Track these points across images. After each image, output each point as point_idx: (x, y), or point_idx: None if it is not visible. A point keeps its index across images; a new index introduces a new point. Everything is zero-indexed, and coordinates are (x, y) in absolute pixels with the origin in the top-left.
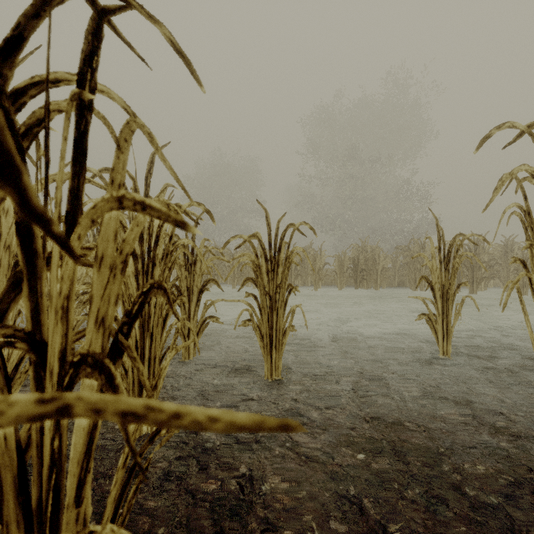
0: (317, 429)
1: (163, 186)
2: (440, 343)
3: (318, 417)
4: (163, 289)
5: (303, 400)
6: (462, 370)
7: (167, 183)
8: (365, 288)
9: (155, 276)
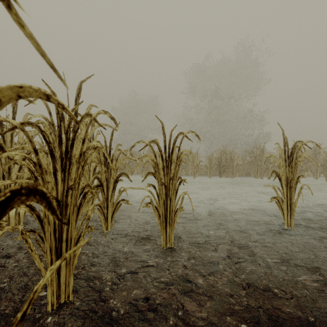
0: (203, 296)
1: (88, 106)
2: (286, 218)
3: (203, 283)
4: (39, 193)
5: (190, 267)
6: (304, 238)
7: (91, 104)
8: (225, 177)
9: (72, 172)
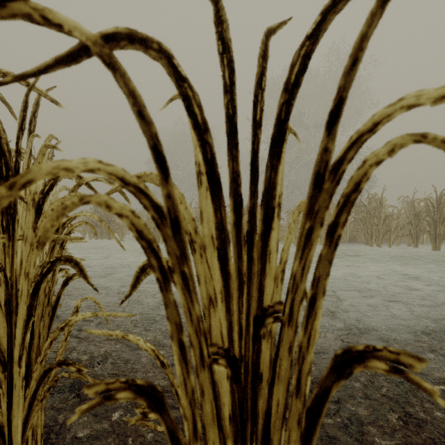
0: None
1: None
2: None
3: None
4: None
5: None
6: None
7: None
8: (319, 243)
9: None
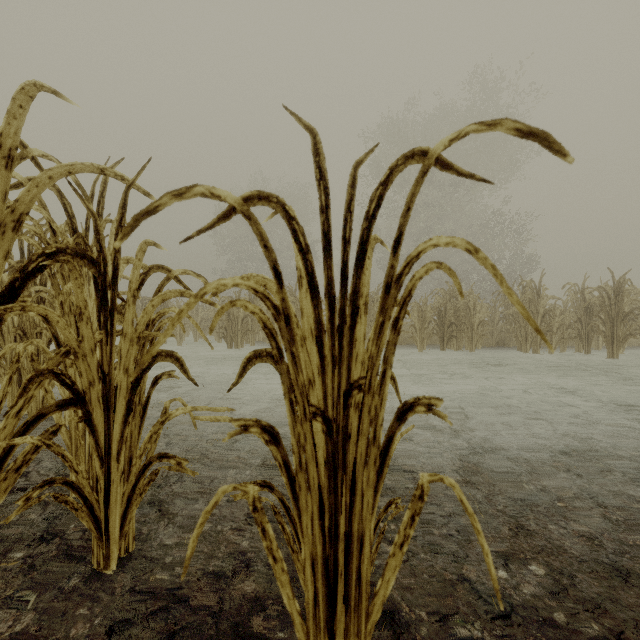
0: None
1: (21, 87)
2: None
3: None
4: None
5: None
6: None
7: (33, 81)
8: (454, 349)
9: None
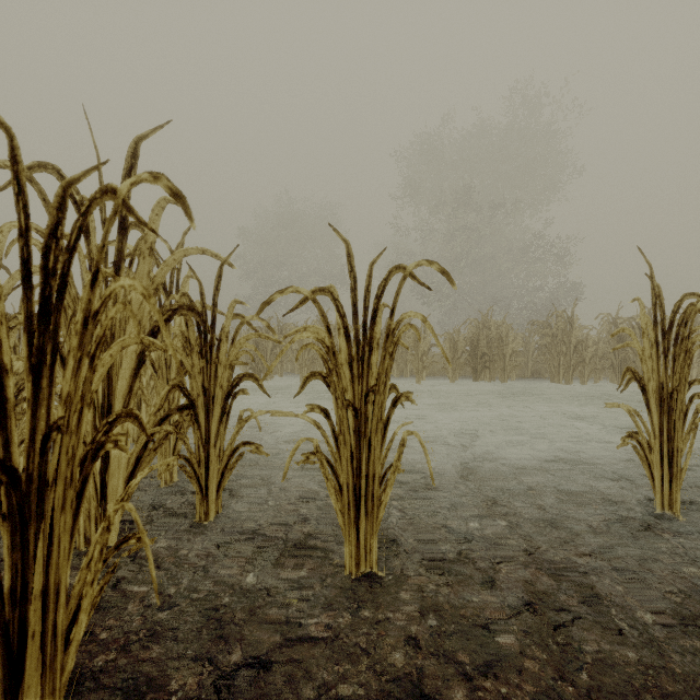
0: None
1: (157, 202)
2: (658, 487)
3: None
4: None
5: (427, 642)
6: None
7: (164, 198)
8: (487, 380)
9: (68, 377)
